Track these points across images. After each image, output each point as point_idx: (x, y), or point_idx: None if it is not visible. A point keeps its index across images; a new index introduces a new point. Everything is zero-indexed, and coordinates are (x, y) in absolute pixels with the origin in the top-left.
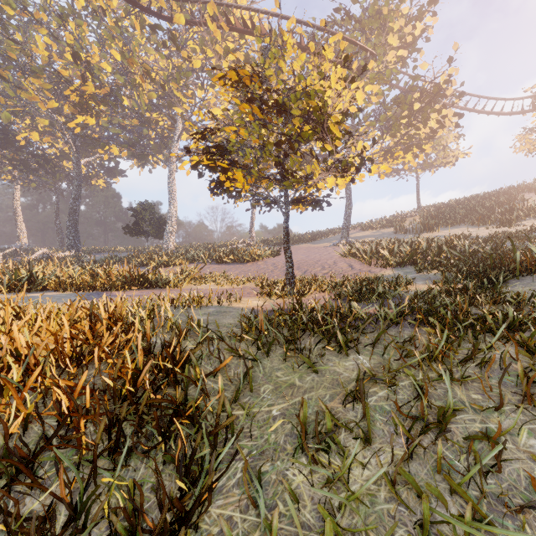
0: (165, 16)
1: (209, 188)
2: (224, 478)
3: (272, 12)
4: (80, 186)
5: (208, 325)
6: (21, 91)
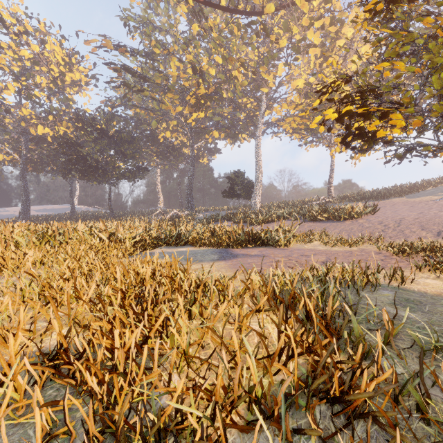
0: (257, 12)
1: (343, 143)
2: None
3: None
4: (194, 164)
5: None
6: (162, 105)
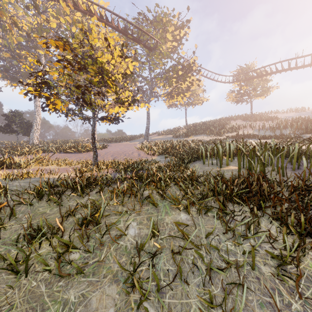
0: None
1: (42, 107)
2: None
3: (101, 6)
4: None
5: (18, 188)
6: None
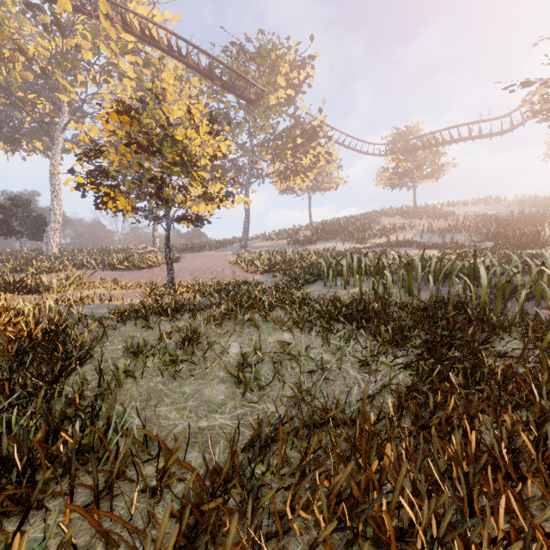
0: None
1: (94, 205)
2: (85, 370)
3: (170, 31)
4: None
5: (87, 314)
6: None
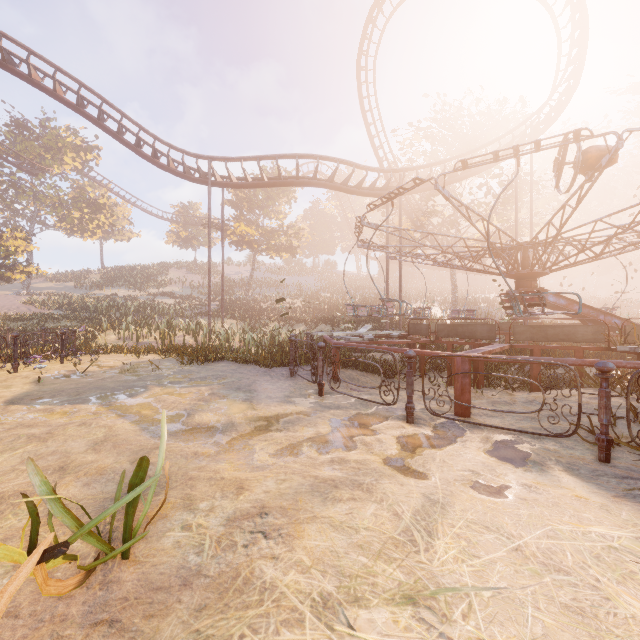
0: None
1: None
2: None
3: None
4: None
5: None
6: None
